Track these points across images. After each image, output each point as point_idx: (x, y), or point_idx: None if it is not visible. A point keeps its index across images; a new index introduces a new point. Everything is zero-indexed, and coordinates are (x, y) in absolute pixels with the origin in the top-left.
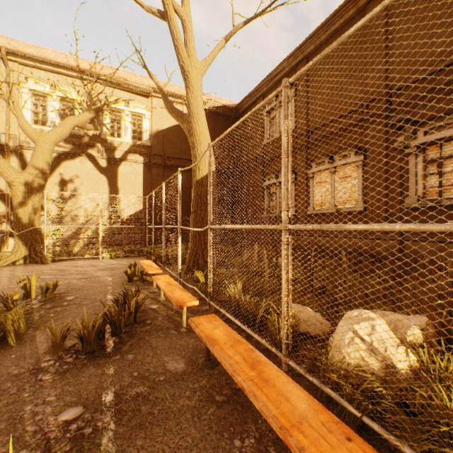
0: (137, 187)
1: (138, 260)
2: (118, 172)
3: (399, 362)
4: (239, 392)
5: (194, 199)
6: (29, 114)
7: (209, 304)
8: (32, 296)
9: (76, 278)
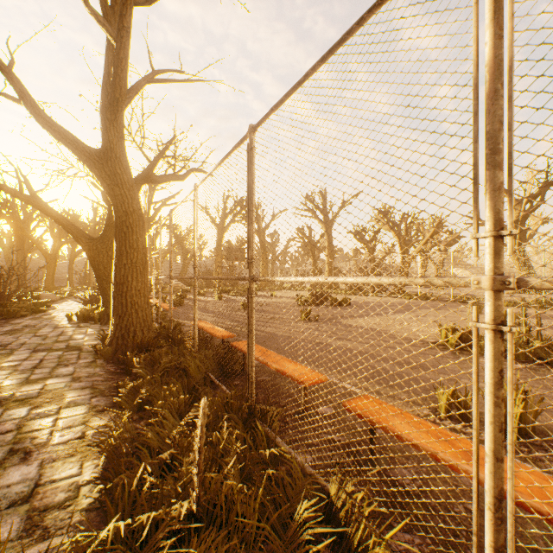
0: None
1: None
2: None
3: None
4: None
5: None
6: None
7: None
8: None
9: None
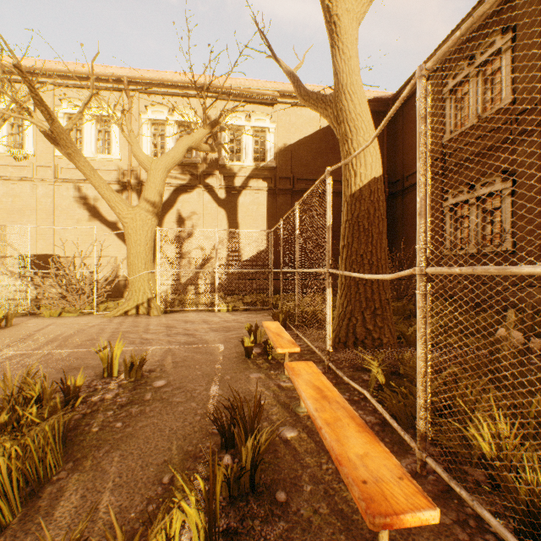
0: (260, 220)
1: (260, 317)
2: (238, 203)
3: None
4: None
5: (346, 225)
6: (148, 146)
7: (419, 459)
8: (113, 372)
9: (180, 342)
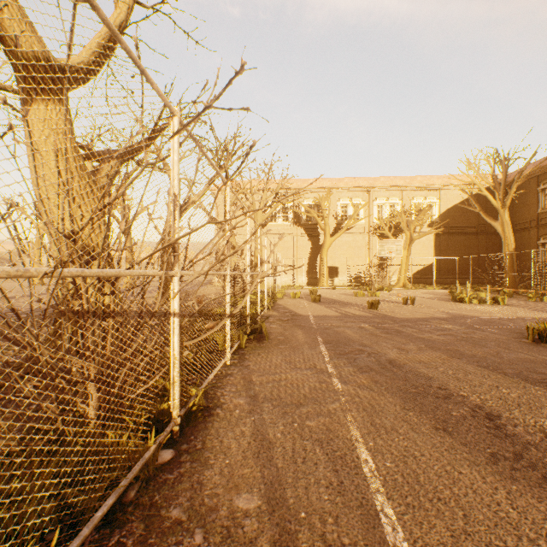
0: (430, 248)
1: None
2: (419, 240)
3: None
4: None
5: (505, 261)
6: (376, 215)
7: None
8: None
9: None
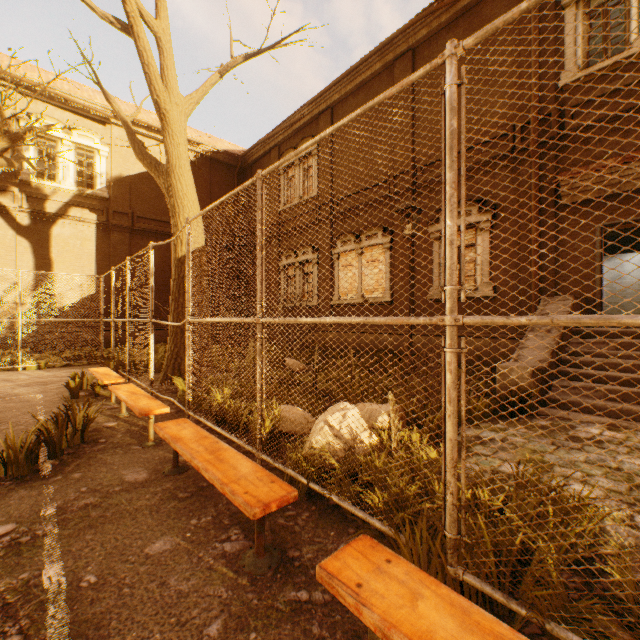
0: (86, 259)
1: (87, 370)
2: (52, 234)
3: (360, 442)
4: (206, 488)
5: (174, 283)
6: None
7: (187, 414)
8: None
9: None
